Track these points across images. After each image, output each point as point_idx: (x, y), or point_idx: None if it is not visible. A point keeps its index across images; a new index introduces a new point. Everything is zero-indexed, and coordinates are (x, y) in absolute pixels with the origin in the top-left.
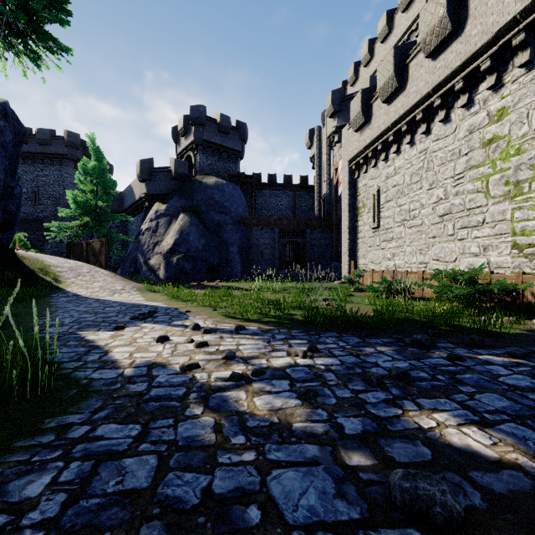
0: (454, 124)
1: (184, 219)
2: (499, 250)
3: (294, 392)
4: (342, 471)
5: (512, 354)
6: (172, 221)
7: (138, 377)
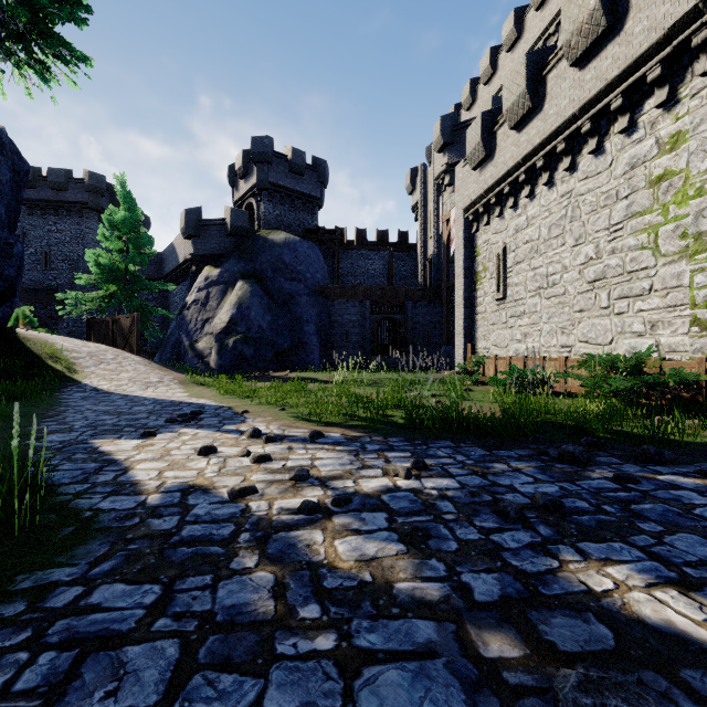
0: (609, 157)
1: (243, 288)
2: (673, 327)
3: (395, 531)
4: (474, 668)
5: (706, 473)
6: (227, 290)
7: (166, 507)
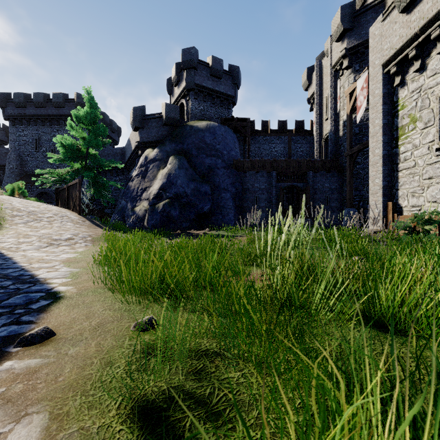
0: None
1: (172, 162)
2: None
3: None
4: None
5: None
6: (161, 165)
7: None
